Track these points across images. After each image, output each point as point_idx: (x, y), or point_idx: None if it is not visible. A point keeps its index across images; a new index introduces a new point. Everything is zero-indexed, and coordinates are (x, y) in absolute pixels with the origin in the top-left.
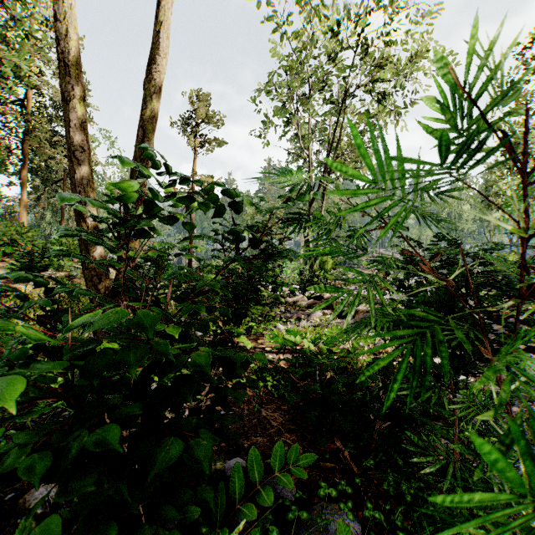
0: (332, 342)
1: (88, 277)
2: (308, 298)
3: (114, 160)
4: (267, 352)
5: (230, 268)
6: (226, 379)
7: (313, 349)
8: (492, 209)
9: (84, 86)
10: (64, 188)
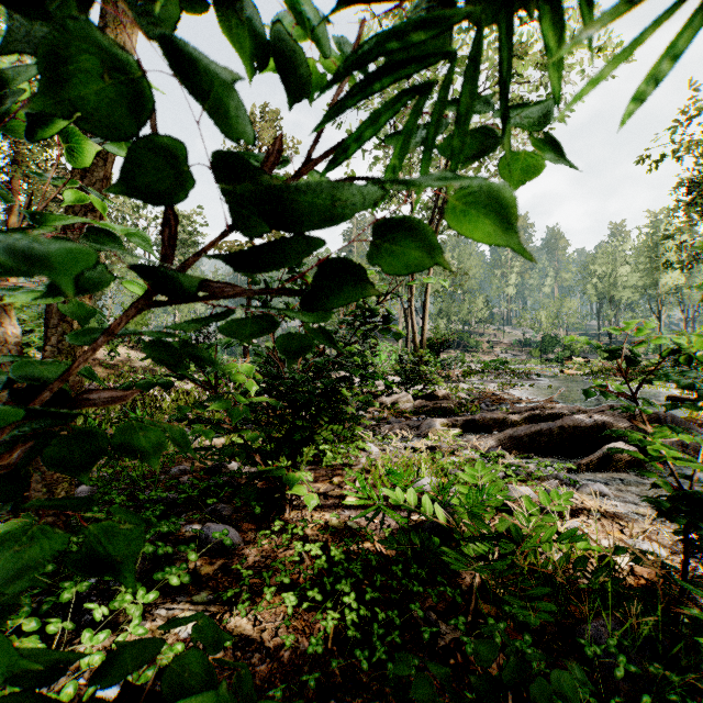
0: (482, 503)
1: None
2: (414, 396)
3: (145, 205)
4: (348, 507)
5: (158, 340)
6: (257, 591)
7: (441, 517)
8: (674, 268)
9: None
10: None
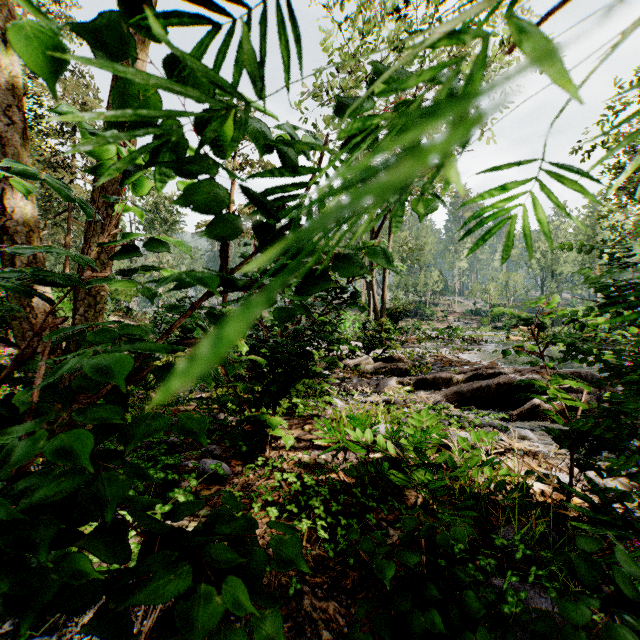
0: (424, 440)
1: (18, 332)
2: (374, 359)
3: None
4: (317, 448)
5: (212, 312)
6: (247, 508)
7: (392, 451)
8: None
9: (14, 17)
10: (69, 221)
